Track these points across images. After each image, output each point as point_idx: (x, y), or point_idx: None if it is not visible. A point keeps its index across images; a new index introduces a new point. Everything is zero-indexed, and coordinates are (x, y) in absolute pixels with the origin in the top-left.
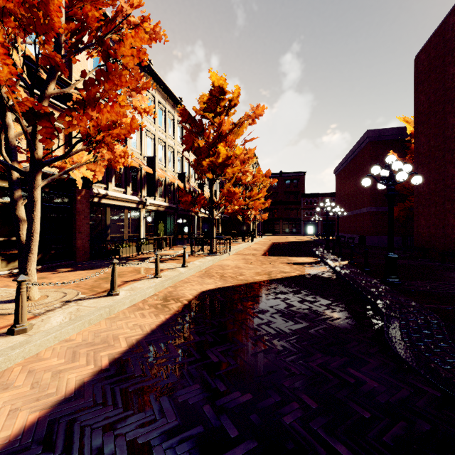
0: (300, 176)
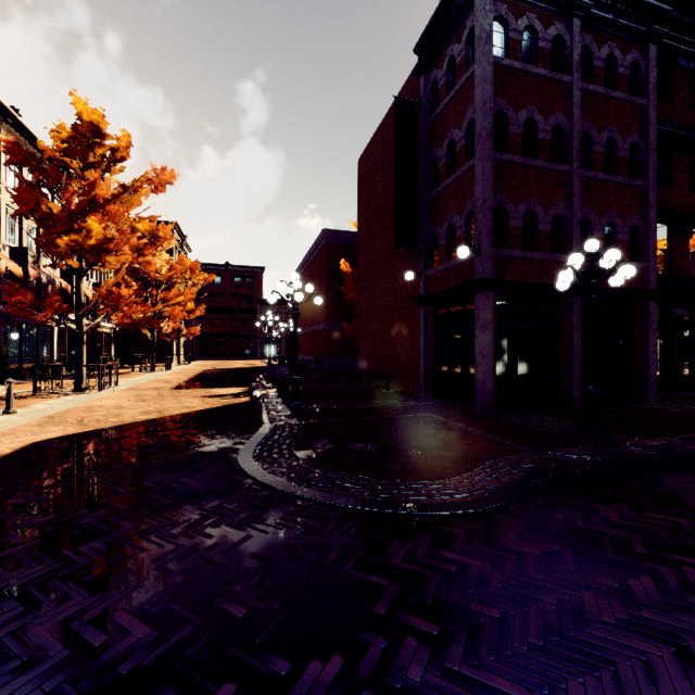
0: (256, 273)
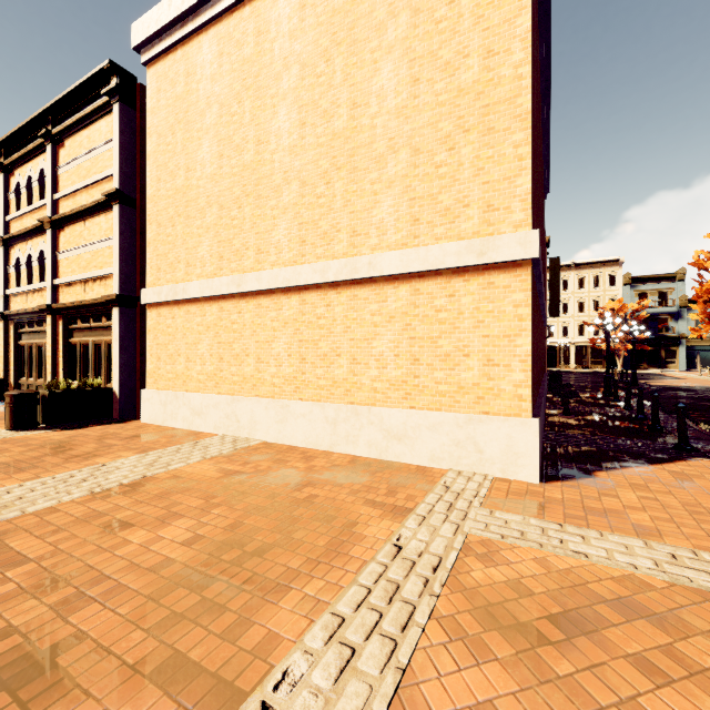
0: None
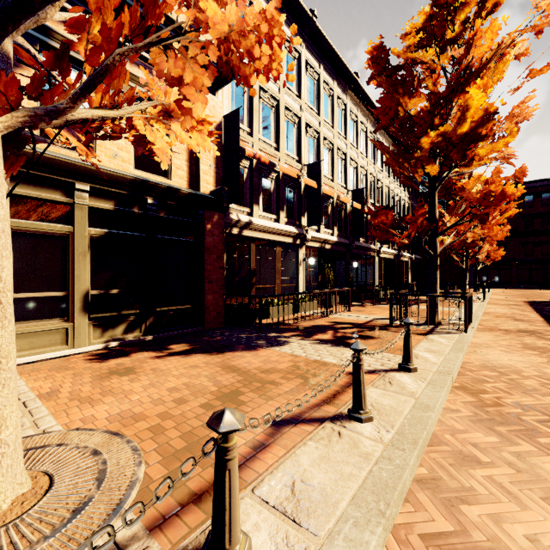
0: None
